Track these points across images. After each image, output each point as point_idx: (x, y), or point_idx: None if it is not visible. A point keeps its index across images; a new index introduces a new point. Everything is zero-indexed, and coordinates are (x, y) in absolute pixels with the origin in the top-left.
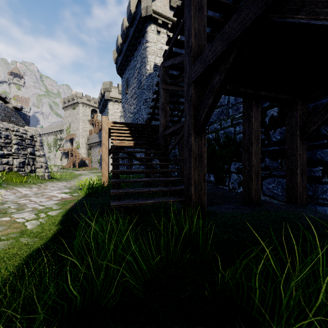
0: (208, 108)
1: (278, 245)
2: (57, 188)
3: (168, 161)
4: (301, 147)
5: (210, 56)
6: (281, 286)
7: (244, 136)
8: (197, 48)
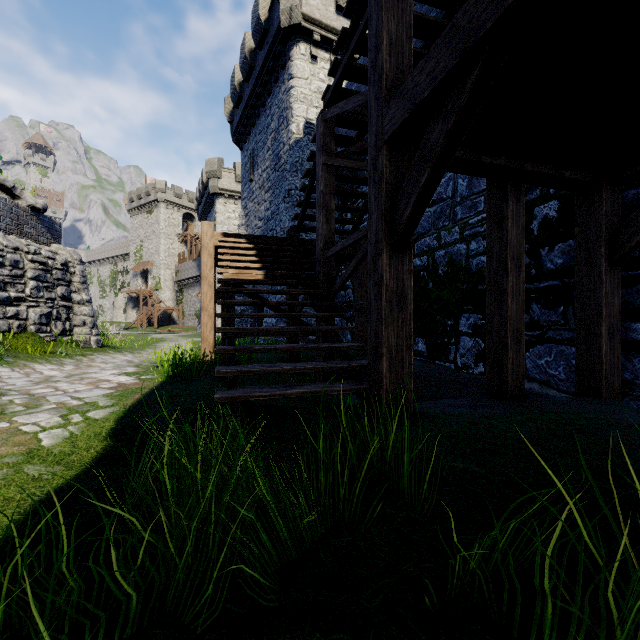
0: (418, 194)
1: (597, 490)
2: (114, 366)
3: (334, 311)
4: (609, 280)
5: (424, 82)
6: (610, 590)
7: (489, 258)
8: (394, 73)
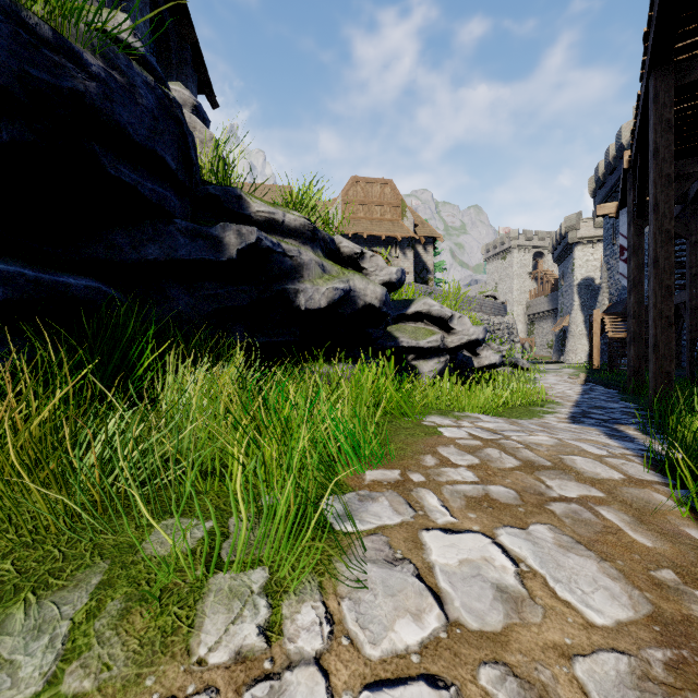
0: None
1: None
2: None
3: None
4: None
5: None
6: None
7: None
8: None
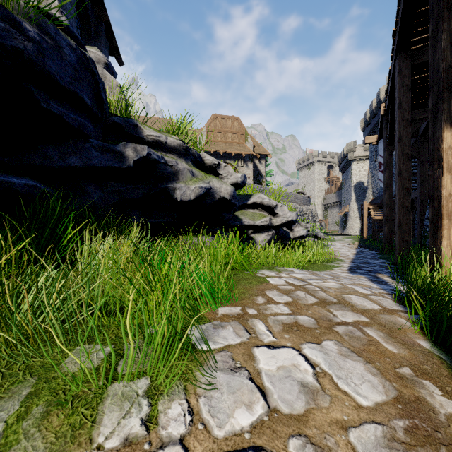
0: None
1: None
2: None
3: None
4: None
5: None
6: None
7: None
8: None
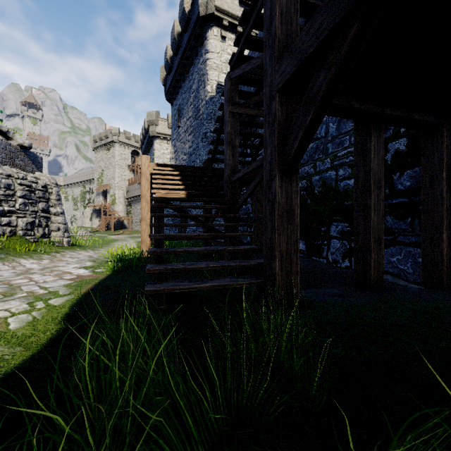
0: (304, 131)
1: None
2: (78, 260)
3: (238, 221)
4: (449, 198)
5: (310, 40)
6: None
7: (356, 181)
8: (285, 37)
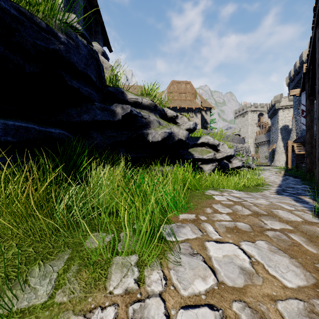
0: None
1: None
2: None
3: None
4: None
5: None
6: None
7: None
8: None
